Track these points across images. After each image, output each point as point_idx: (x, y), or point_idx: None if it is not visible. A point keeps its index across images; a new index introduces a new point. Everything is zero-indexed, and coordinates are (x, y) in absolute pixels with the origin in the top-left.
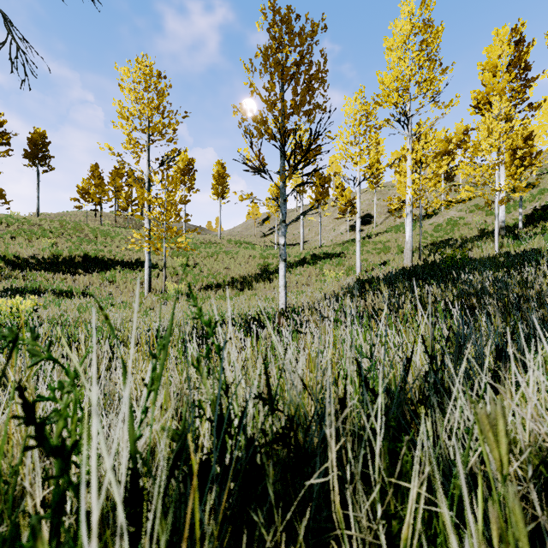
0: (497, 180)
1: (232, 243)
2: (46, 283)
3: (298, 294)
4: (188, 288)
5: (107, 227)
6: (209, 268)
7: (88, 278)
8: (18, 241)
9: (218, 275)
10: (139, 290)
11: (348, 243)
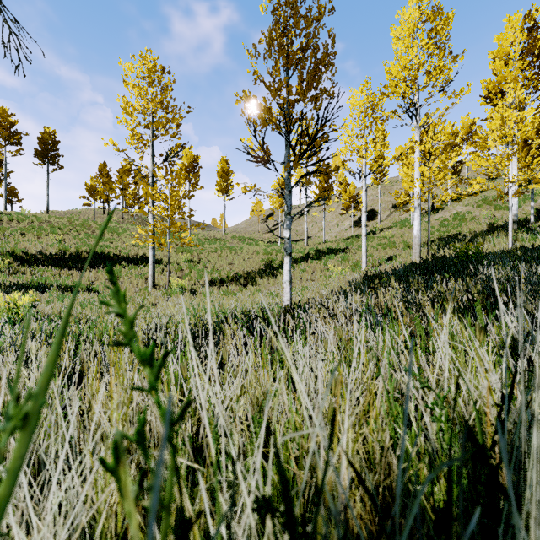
0: (510, 171)
1: (236, 239)
2: (52, 279)
3: (303, 289)
4: (192, 284)
5: (114, 224)
6: (213, 264)
7: (94, 274)
8: (27, 238)
9: (222, 270)
10: (144, 286)
11: (353, 239)
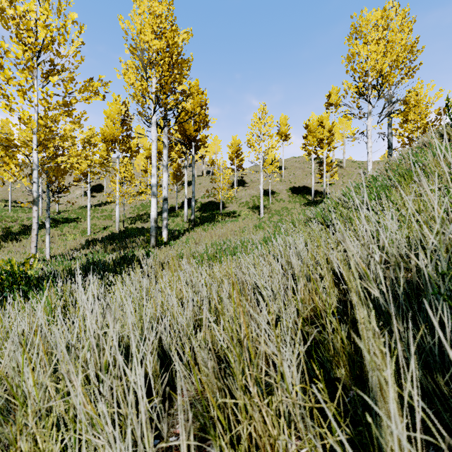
0: None
1: None
2: None
3: (51, 248)
4: None
5: None
6: None
7: None
8: None
9: None
10: None
11: (83, 209)
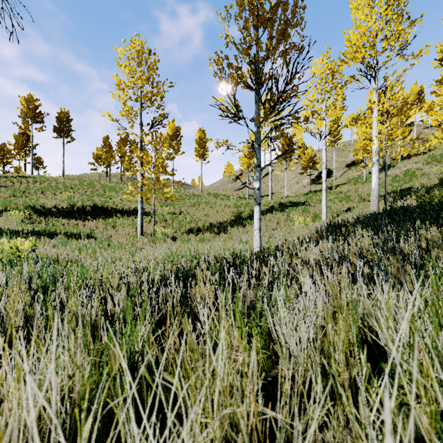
0: None
1: (211, 195)
2: (62, 227)
3: (270, 237)
4: (174, 232)
5: (113, 184)
6: (191, 215)
7: (95, 223)
8: (46, 195)
9: (199, 221)
10: (134, 233)
11: (311, 194)
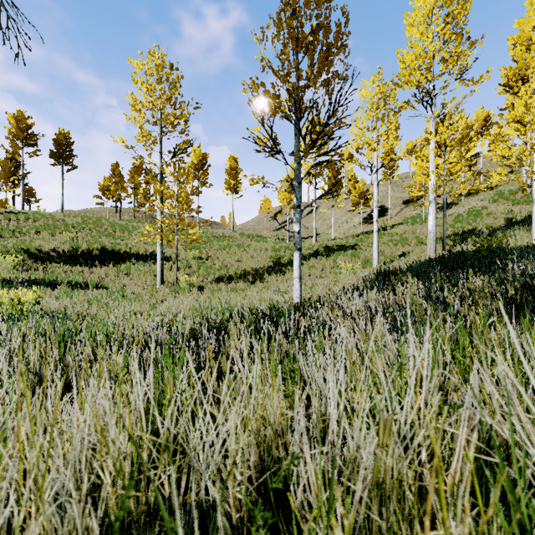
0: (534, 161)
1: (244, 236)
2: (64, 275)
3: (312, 286)
4: (200, 281)
5: (125, 222)
6: (221, 261)
7: (104, 270)
8: (42, 236)
9: (230, 267)
10: (152, 282)
11: (362, 235)
